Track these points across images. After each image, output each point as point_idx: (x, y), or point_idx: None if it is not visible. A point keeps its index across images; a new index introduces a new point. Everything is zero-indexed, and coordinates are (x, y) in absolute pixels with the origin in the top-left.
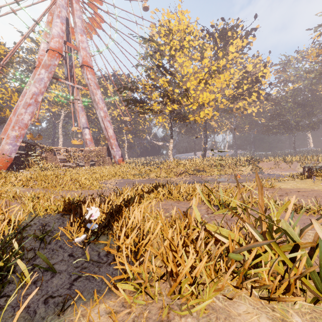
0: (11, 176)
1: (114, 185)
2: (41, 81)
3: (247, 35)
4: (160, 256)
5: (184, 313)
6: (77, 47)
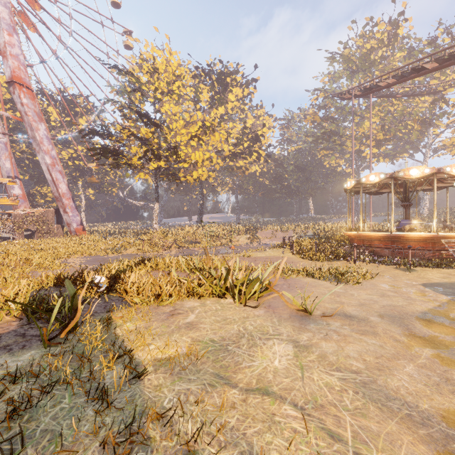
0: None
1: (82, 264)
2: None
3: (248, 85)
4: (153, 292)
5: (164, 303)
6: (1, 51)
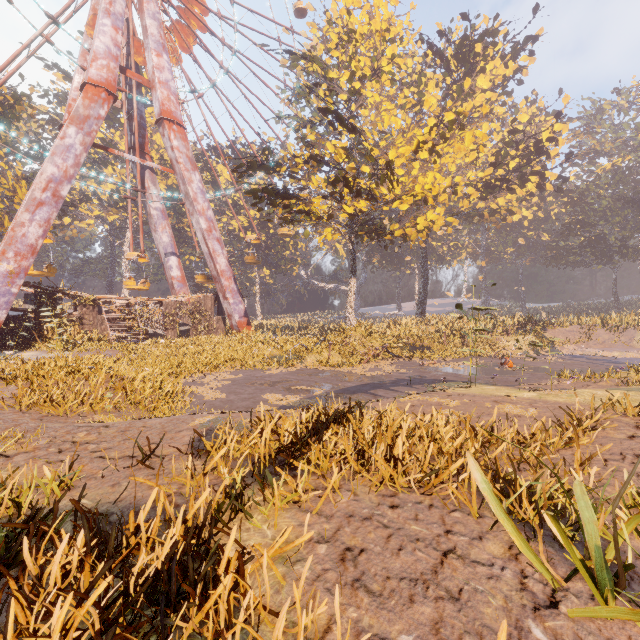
0: None
1: (217, 392)
2: (66, 153)
3: (515, 53)
4: None
5: None
6: (150, 81)
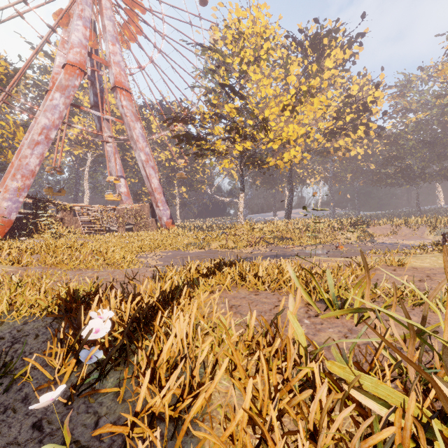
0: (4, 247)
1: (157, 261)
2: (54, 110)
3: (350, 44)
4: None
5: None
6: (107, 61)
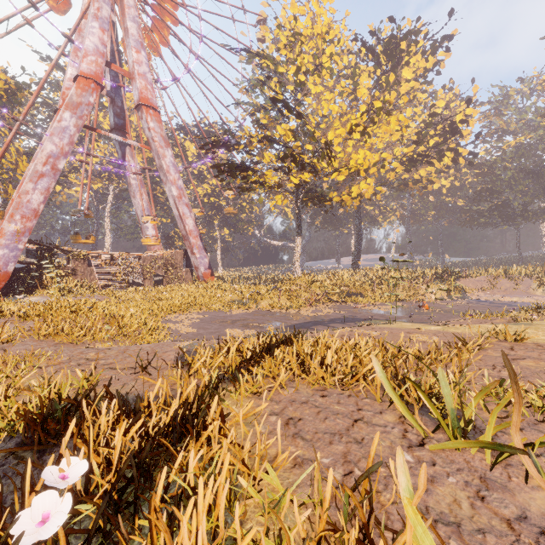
0: None
1: (189, 327)
2: (63, 133)
3: (434, 49)
4: None
5: None
6: (131, 73)
